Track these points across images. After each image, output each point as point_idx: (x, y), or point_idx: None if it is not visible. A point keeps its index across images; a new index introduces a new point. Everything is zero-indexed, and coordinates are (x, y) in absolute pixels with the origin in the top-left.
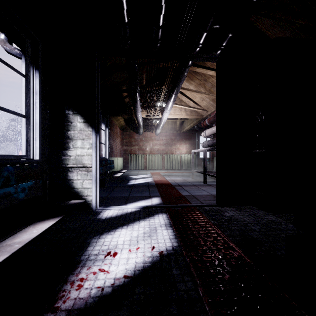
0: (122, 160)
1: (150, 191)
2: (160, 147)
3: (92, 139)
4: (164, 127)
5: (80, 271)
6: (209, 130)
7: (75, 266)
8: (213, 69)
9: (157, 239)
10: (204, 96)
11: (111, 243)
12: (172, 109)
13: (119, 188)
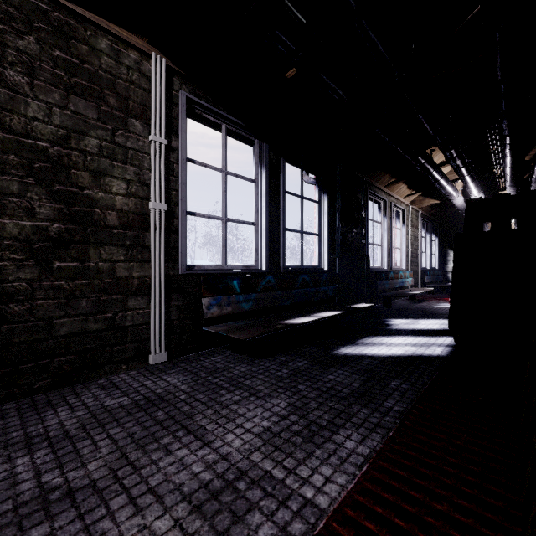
0: None
1: None
2: None
3: None
4: None
5: None
6: None
7: None
8: None
9: None
10: None
11: None
12: None
13: None
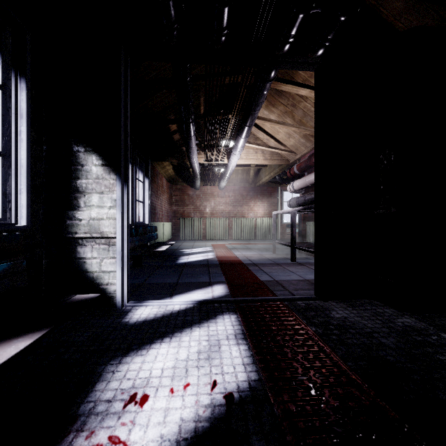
0: (170, 226)
1: (210, 274)
2: (226, 207)
3: (116, 193)
4: (232, 178)
5: (72, 443)
6: (299, 181)
7: (65, 430)
8: (308, 86)
9: (221, 365)
10: (291, 131)
11: (140, 373)
12: (243, 151)
13: (163, 269)
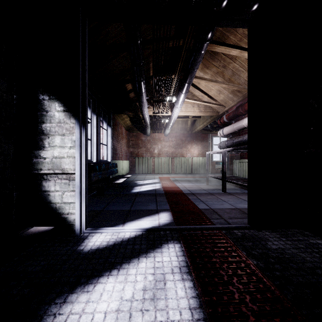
0: (128, 163)
1: (157, 202)
2: (170, 149)
3: (75, 135)
4: (174, 127)
5: None
6: (228, 127)
7: None
8: (238, 47)
9: (166, 308)
10: (221, 88)
11: (82, 318)
12: (183, 105)
13: (120, 197)
